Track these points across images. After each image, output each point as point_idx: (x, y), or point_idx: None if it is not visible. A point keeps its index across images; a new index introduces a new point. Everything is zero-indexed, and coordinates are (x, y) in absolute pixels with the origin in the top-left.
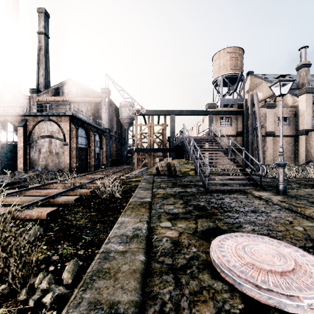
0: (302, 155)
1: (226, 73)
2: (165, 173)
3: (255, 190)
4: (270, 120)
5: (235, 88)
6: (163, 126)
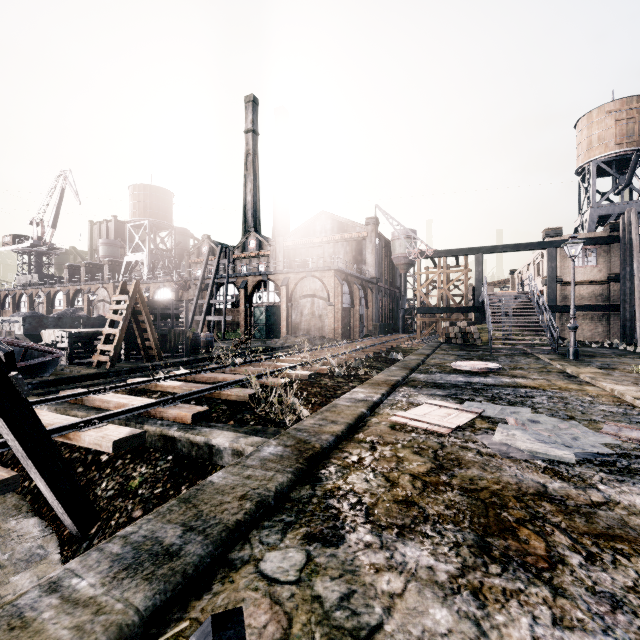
0: None
1: (604, 155)
2: (457, 341)
3: (547, 354)
4: None
5: (625, 182)
6: (463, 272)
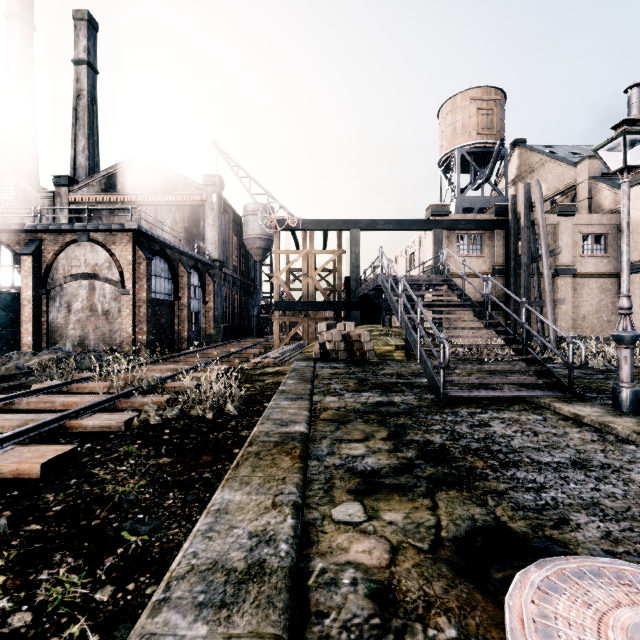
0: (637, 317)
1: (468, 143)
2: (339, 356)
3: (559, 399)
4: (565, 241)
5: (487, 174)
6: (335, 254)
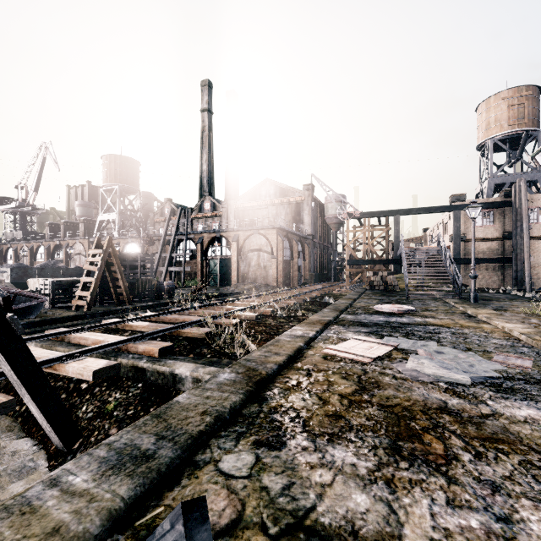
0: None
1: (500, 134)
2: (379, 288)
3: (452, 298)
4: None
5: (517, 156)
6: (384, 230)
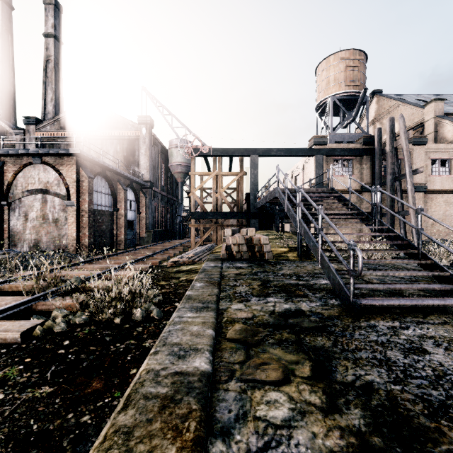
0: None
1: (339, 92)
2: (242, 256)
3: None
4: (418, 164)
5: (353, 116)
6: (238, 175)
